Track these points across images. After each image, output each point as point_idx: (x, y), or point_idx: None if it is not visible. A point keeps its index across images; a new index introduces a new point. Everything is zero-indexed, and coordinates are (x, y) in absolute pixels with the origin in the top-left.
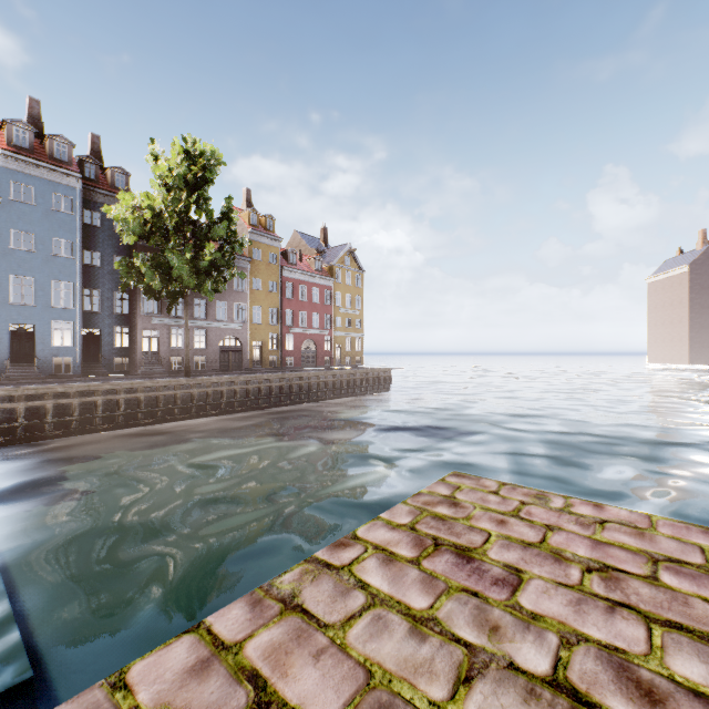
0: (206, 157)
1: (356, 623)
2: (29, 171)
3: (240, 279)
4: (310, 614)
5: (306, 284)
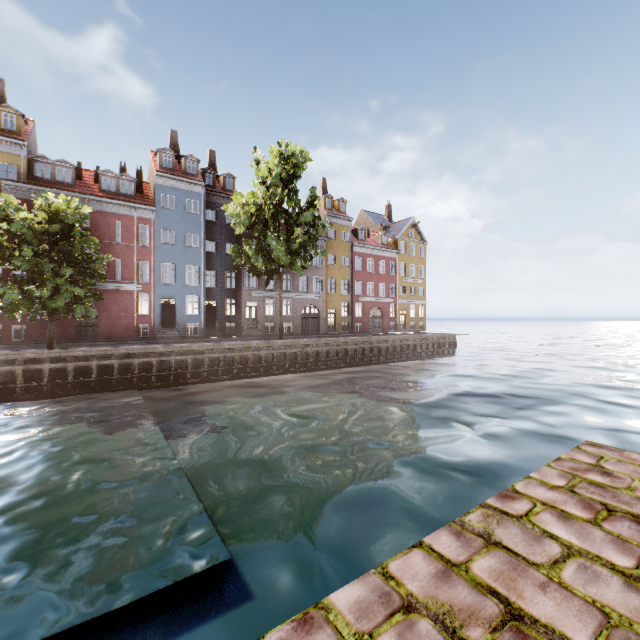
0: (296, 157)
1: (563, 567)
2: (172, 185)
3: (318, 256)
4: (513, 551)
5: (373, 257)
